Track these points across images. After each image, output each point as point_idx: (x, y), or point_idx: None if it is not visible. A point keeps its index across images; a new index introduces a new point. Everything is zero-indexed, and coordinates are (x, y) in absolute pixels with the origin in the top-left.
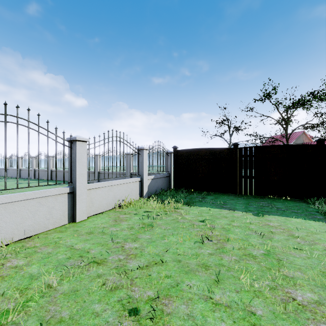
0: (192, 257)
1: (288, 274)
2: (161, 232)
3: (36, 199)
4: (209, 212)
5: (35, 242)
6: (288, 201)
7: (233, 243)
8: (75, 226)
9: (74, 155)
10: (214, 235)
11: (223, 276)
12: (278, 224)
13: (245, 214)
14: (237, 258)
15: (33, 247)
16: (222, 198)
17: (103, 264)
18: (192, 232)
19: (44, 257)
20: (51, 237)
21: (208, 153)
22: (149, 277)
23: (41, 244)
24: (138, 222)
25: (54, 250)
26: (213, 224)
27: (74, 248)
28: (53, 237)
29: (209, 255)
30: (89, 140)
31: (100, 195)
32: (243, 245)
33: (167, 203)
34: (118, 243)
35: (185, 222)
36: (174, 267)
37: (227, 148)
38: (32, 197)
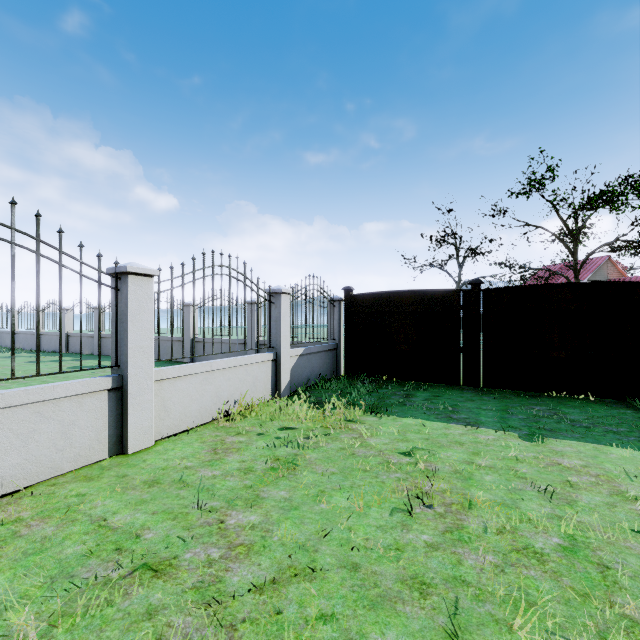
0: (387, 555)
1: (635, 613)
2: (315, 482)
3: (31, 405)
4: (421, 431)
5: (22, 506)
6: (591, 406)
7: (482, 514)
8: (123, 464)
9: (123, 305)
10: (437, 490)
11: (468, 618)
12: (582, 464)
13: (503, 435)
14: (498, 560)
15: (13, 522)
16: (448, 398)
17: (168, 575)
18: (385, 483)
19: (31, 551)
20: (62, 492)
21: (417, 300)
22: (277, 618)
23: (33, 512)
24: (265, 456)
25: (59, 531)
26: (432, 462)
27: (108, 525)
28: (66, 492)
29: (427, 549)
30: (158, 273)
31: (185, 393)
32: (508, 522)
33: (330, 408)
34: (213, 512)
35: (368, 455)
36: (342, 585)
37: (458, 290)
38: (21, 402)
